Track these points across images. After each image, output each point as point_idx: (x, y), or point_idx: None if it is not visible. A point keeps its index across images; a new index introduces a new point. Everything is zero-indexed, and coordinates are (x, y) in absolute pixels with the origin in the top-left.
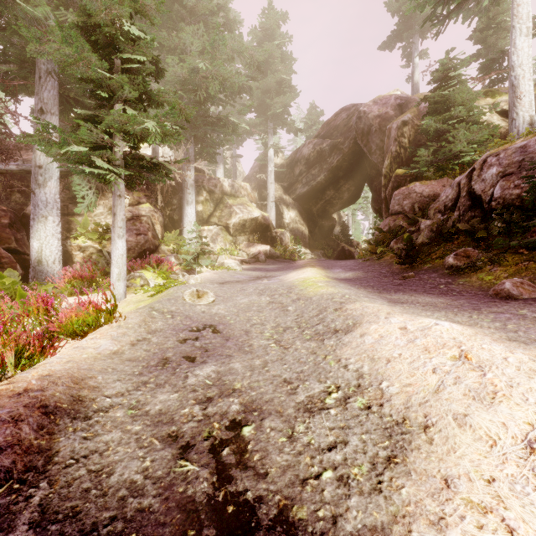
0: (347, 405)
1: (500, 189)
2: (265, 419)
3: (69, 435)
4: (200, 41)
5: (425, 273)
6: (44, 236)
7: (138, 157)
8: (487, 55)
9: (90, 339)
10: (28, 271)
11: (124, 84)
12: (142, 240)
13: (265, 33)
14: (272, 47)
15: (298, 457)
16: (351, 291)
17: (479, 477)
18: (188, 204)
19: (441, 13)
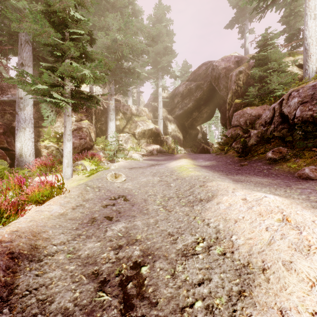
0: (210, 252)
1: (300, 111)
2: (156, 261)
3: (27, 273)
4: (118, 23)
5: (254, 162)
6: (24, 140)
7: (79, 92)
8: (290, 31)
9: (46, 205)
10: (14, 161)
11: (71, 47)
12: (83, 142)
13: (156, 19)
14: (161, 27)
15: (178, 290)
16: (209, 174)
17: (305, 310)
18: (110, 121)
19: (262, 6)
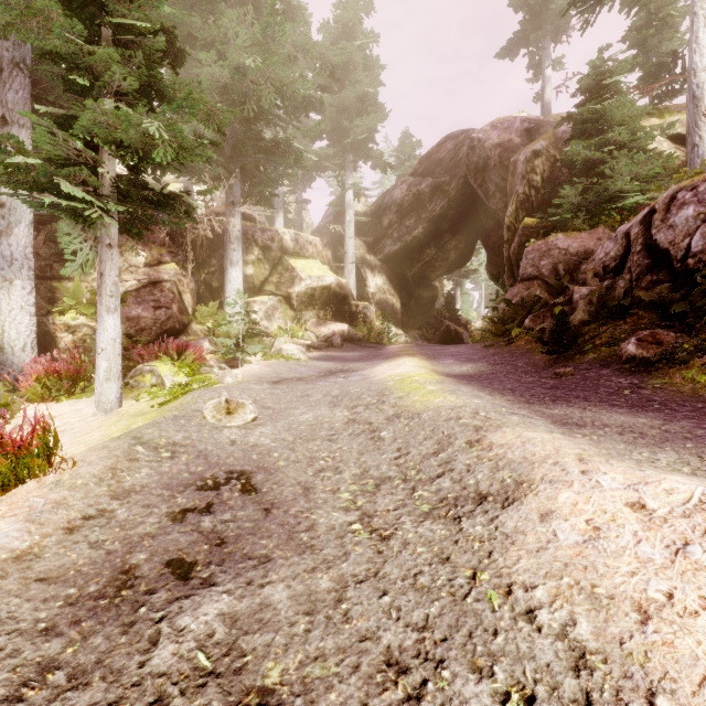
0: None
1: (702, 239)
2: None
3: None
4: (249, 32)
5: (589, 368)
6: (8, 310)
7: (141, 186)
8: (647, 63)
9: None
10: None
11: (114, 65)
12: (163, 316)
13: (341, 31)
14: (351, 48)
15: None
16: (484, 402)
17: None
18: (231, 265)
19: None
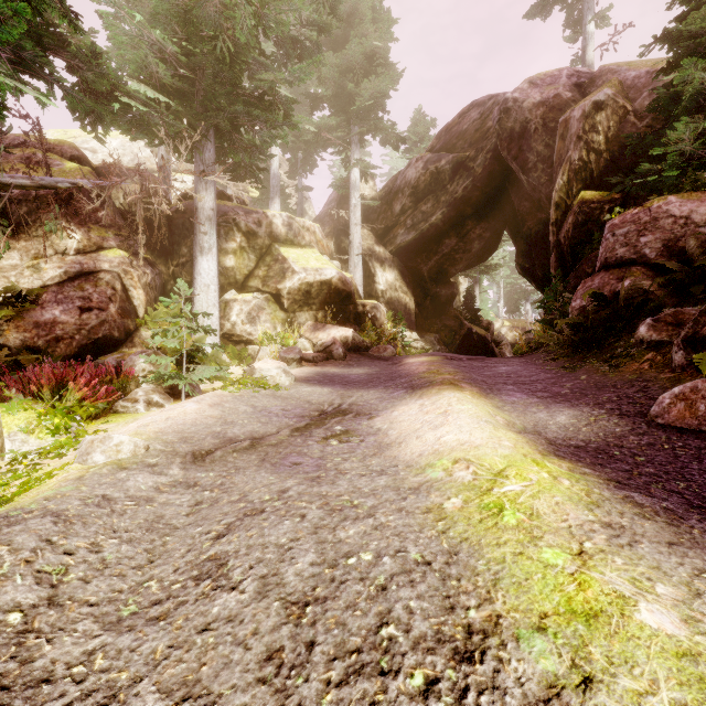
0: None
1: None
2: None
3: None
4: None
5: None
6: None
7: None
8: None
9: None
10: None
11: None
12: (93, 321)
13: None
14: None
15: None
16: None
17: None
18: (201, 253)
19: None
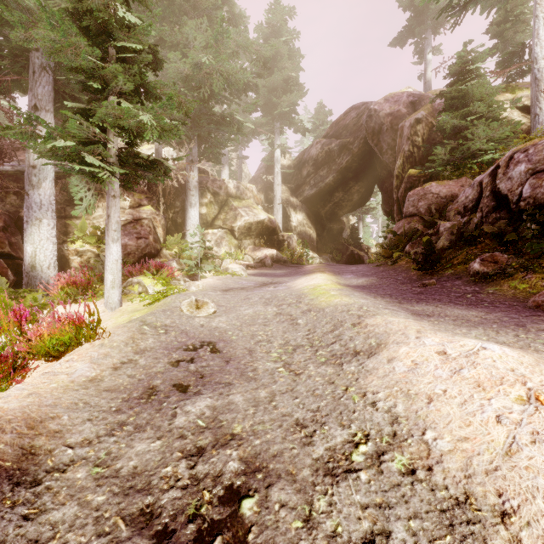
0: (382, 466)
1: (530, 188)
2: (273, 486)
3: (4, 514)
4: (204, 36)
5: (447, 280)
6: (38, 240)
7: (134, 155)
8: (505, 50)
9: (64, 362)
10: (22, 277)
11: (118, 74)
12: (143, 244)
13: (271, 30)
14: (279, 43)
15: None
16: (368, 302)
17: None
18: (191, 207)
19: (458, 4)
